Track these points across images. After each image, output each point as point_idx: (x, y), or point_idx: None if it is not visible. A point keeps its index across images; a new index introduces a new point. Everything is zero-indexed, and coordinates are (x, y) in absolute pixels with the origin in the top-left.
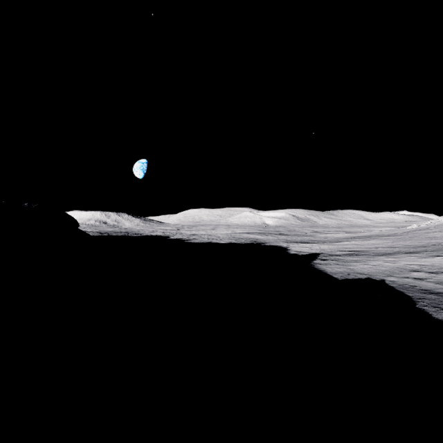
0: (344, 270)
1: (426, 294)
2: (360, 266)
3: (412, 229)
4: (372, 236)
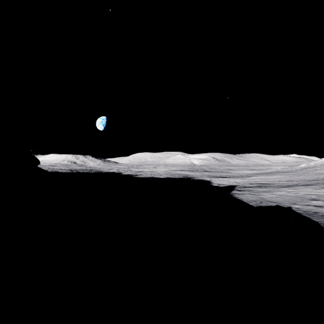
0: (257, 199)
1: None
2: (269, 196)
3: (303, 167)
4: (274, 172)
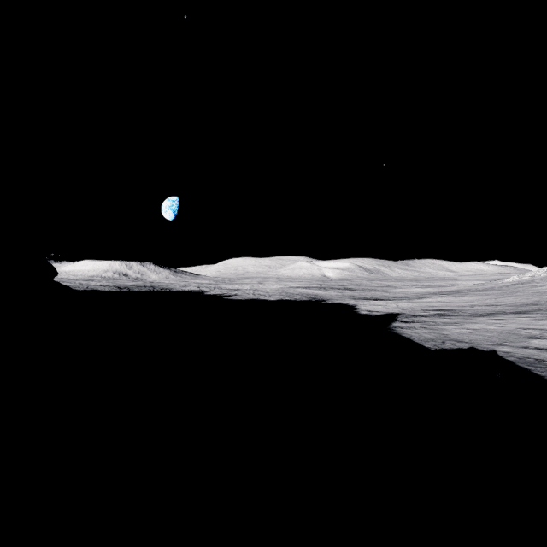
0: (435, 336)
1: None
2: (456, 331)
3: (512, 282)
4: (462, 291)
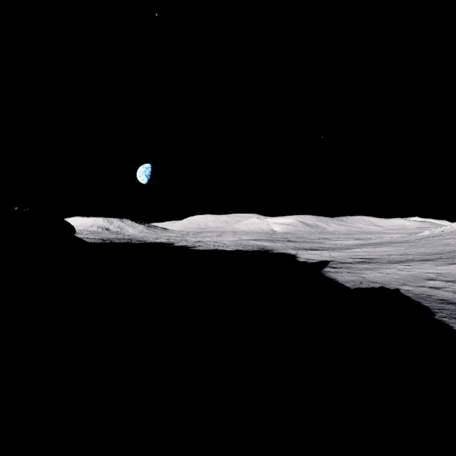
0: (356, 278)
1: (445, 304)
2: (372, 275)
3: (425, 236)
4: (384, 243)
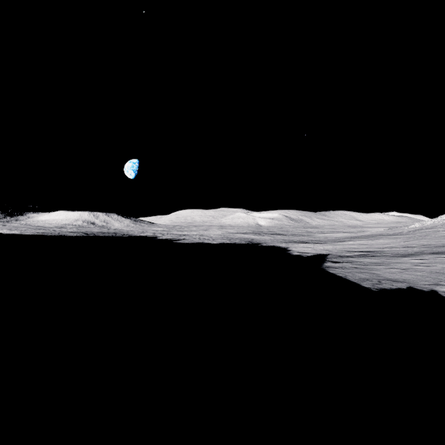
0: (369, 275)
1: None
2: (386, 271)
3: (416, 228)
4: (376, 235)
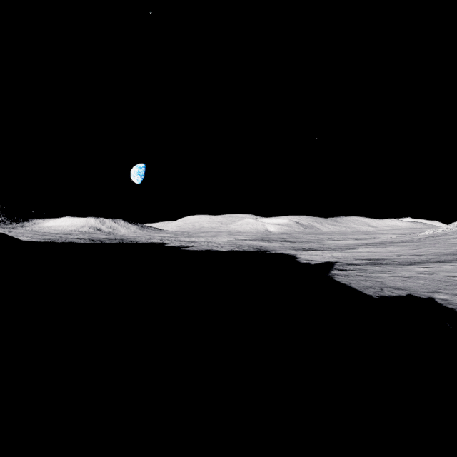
0: (373, 283)
1: None
2: (390, 279)
3: (428, 235)
4: (386, 243)
